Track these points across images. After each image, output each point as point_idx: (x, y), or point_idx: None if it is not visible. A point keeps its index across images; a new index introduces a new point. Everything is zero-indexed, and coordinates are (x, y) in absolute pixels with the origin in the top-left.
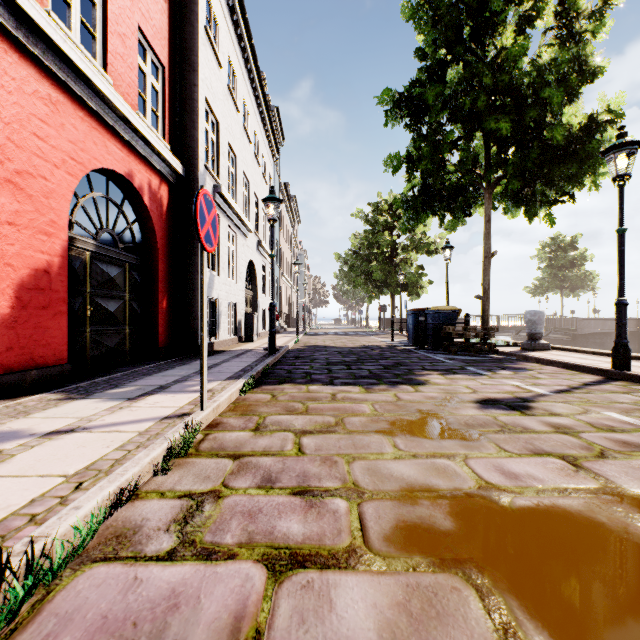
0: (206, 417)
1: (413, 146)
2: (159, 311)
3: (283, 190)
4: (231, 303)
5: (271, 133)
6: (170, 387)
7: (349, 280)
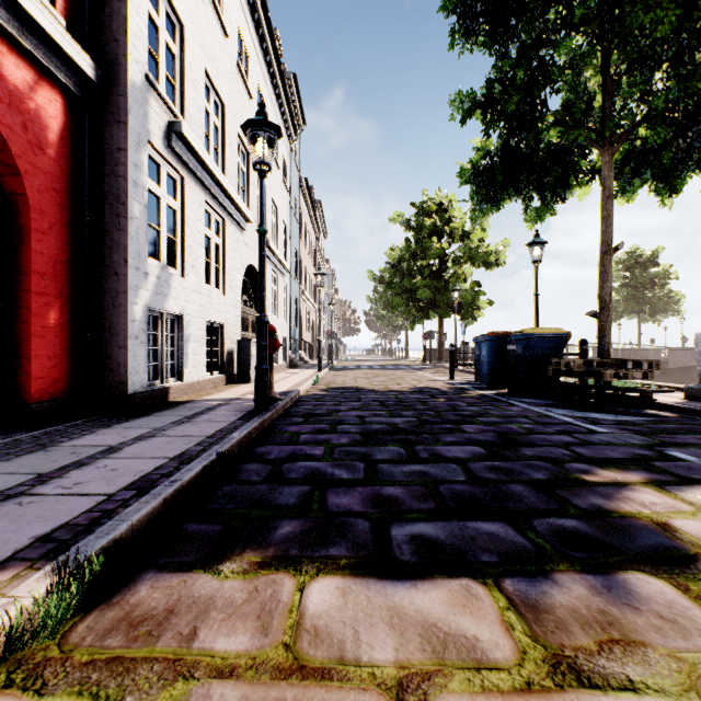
0: None
1: (495, 77)
2: (33, 331)
3: (304, 187)
4: (213, 324)
5: (285, 102)
6: None
7: (385, 303)
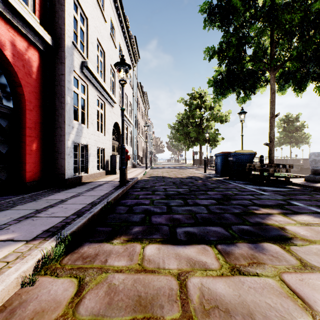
0: None
1: (223, 41)
2: (26, 152)
3: (139, 86)
4: (100, 148)
5: (131, 49)
6: None
7: (175, 138)
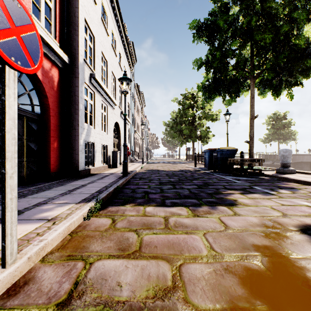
0: (6, 278)
1: (209, 53)
2: (51, 149)
3: (136, 87)
4: (103, 145)
5: (129, 54)
6: (23, 213)
7: (170, 135)
